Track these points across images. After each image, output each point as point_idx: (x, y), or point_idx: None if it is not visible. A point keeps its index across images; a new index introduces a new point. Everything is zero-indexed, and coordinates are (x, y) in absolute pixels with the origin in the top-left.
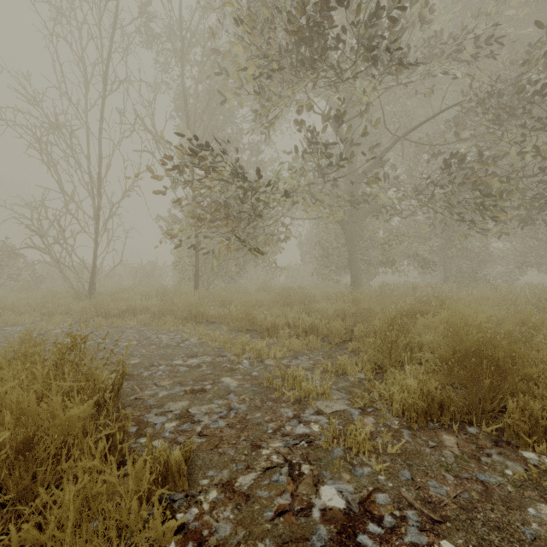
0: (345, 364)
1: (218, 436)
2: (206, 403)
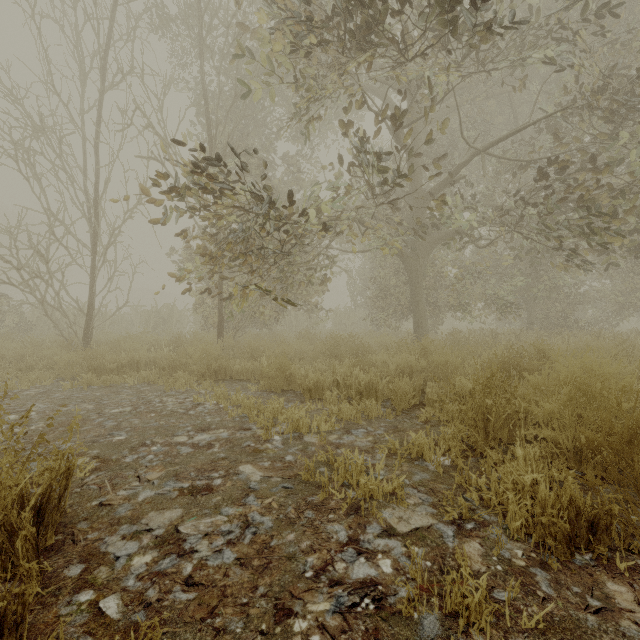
0: (421, 444)
1: (218, 586)
2: (209, 514)
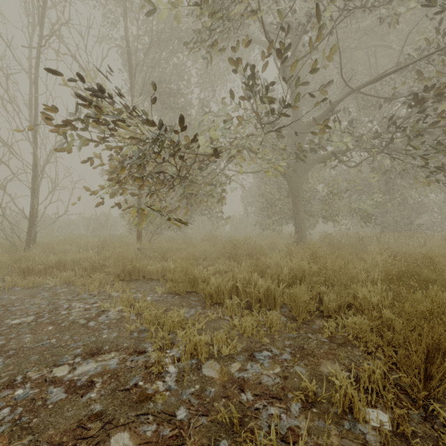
0: (350, 396)
1: None
2: None
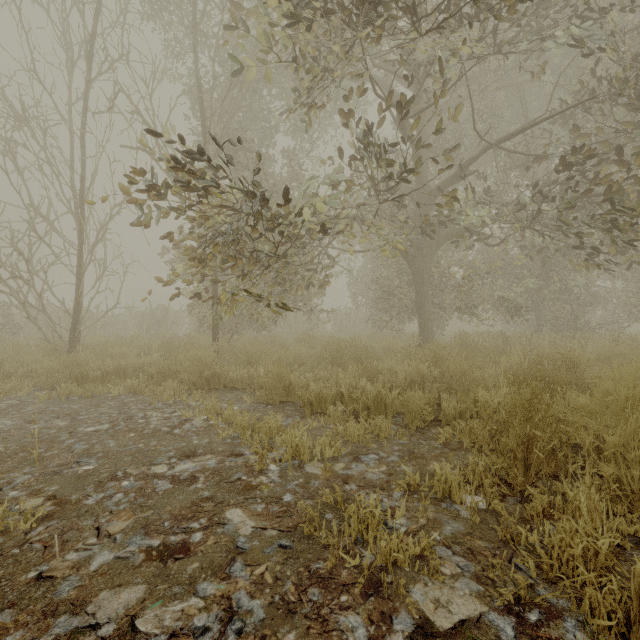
0: (449, 481)
1: None
2: (180, 595)
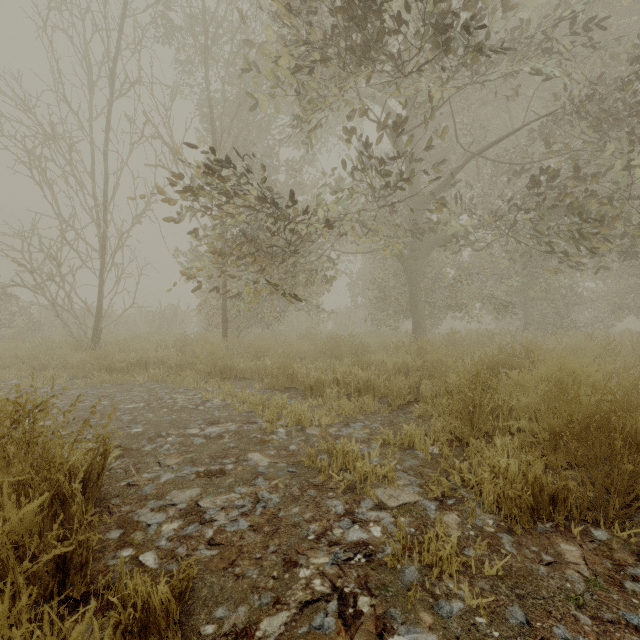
0: (413, 435)
1: (236, 545)
2: (224, 492)
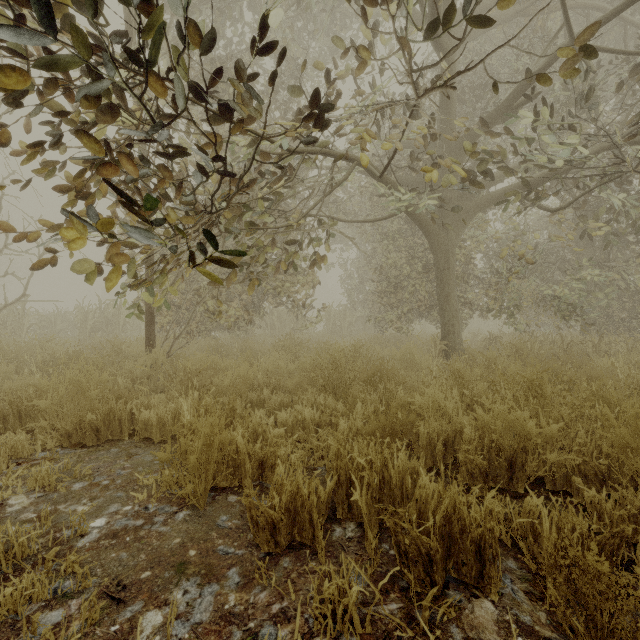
0: None
1: None
2: None
